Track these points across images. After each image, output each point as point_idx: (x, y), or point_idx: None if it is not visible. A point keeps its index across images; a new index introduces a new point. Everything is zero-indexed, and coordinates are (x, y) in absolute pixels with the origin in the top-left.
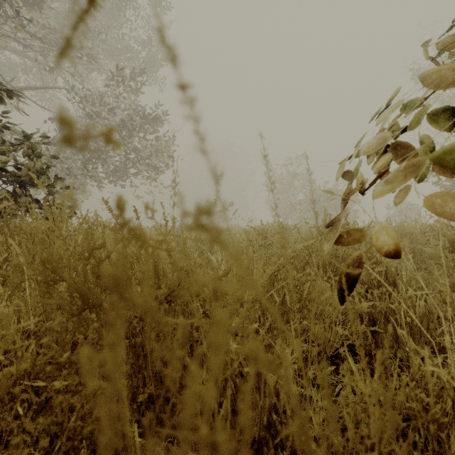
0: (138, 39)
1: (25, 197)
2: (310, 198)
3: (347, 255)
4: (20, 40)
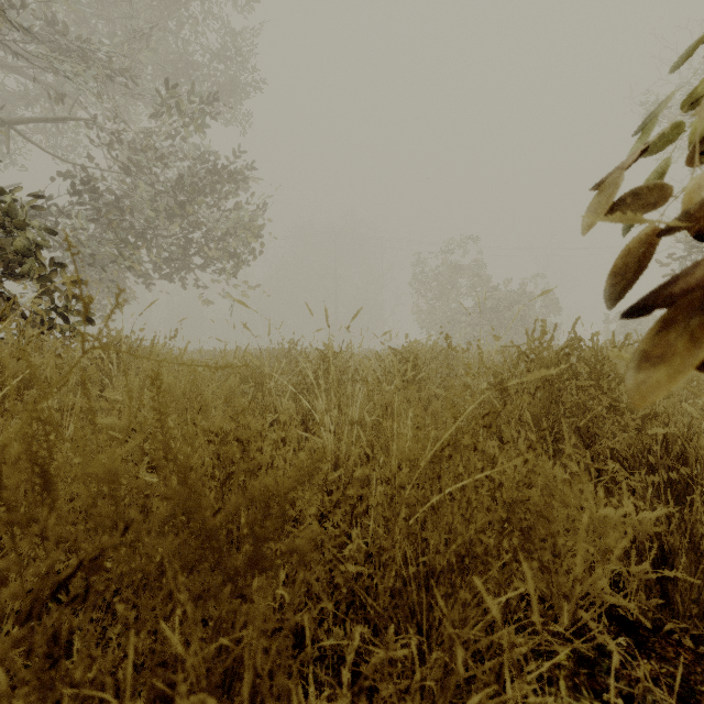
0: (209, 50)
1: None
2: (483, 305)
3: (582, 401)
4: (17, 50)
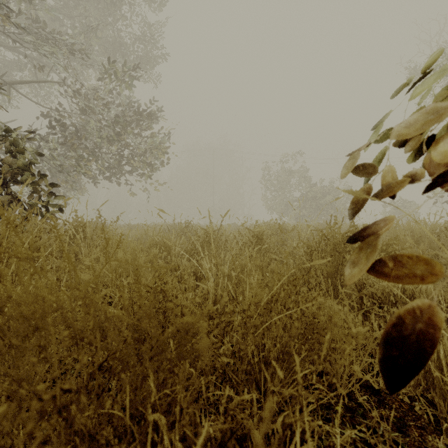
0: (134, 35)
1: (7, 195)
2: (306, 195)
3: None
4: (13, 36)
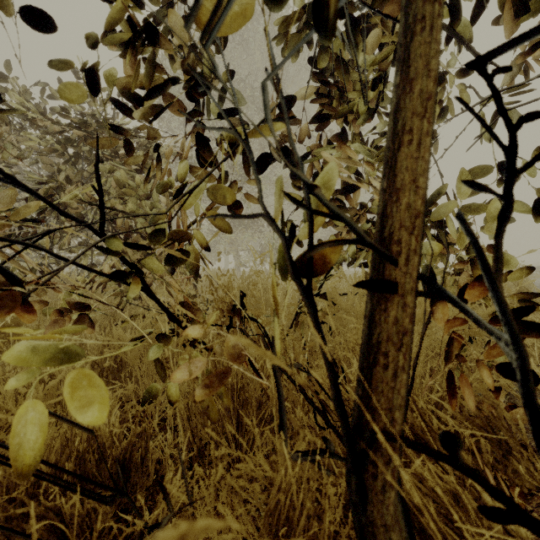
0: None
1: None
2: None
3: None
4: None
